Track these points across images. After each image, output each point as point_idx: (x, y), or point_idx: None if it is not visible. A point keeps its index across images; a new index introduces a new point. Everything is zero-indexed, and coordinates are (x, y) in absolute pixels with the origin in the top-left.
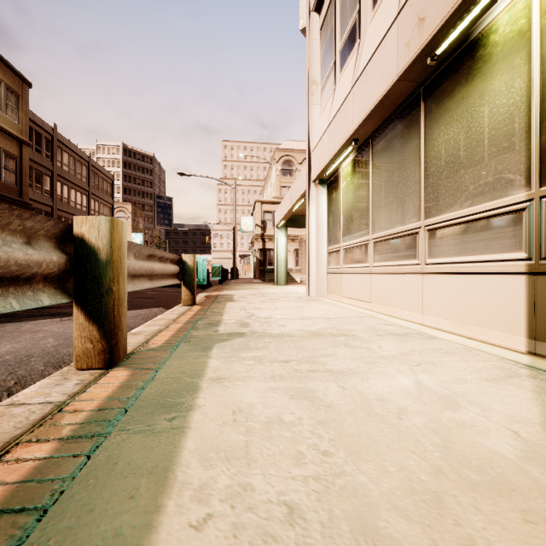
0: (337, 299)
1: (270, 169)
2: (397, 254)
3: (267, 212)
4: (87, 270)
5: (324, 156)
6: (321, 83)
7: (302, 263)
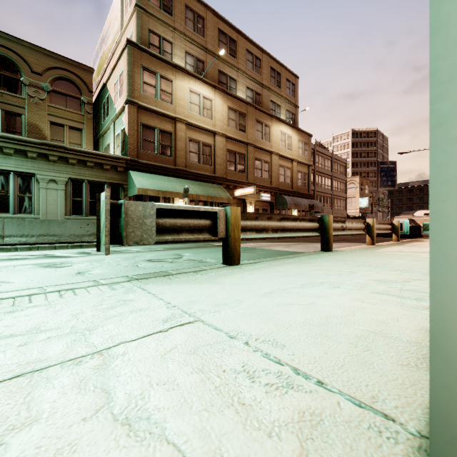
0: None
1: None
2: None
3: None
4: (368, 228)
5: None
6: None
7: None
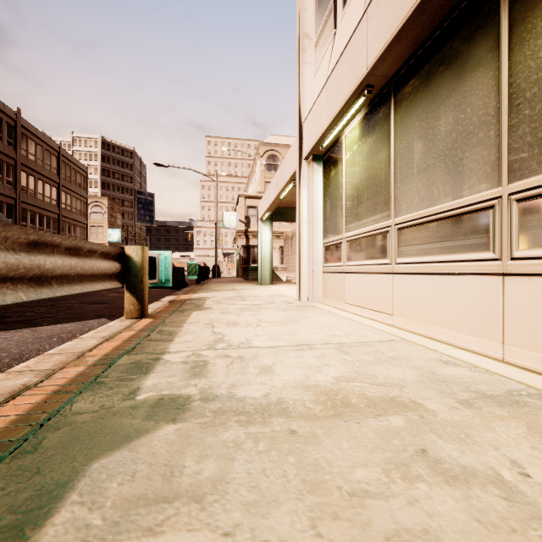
0: (337, 305)
1: (255, 164)
2: (446, 244)
3: (251, 207)
4: None
5: (321, 121)
6: (315, 35)
7: (287, 260)
